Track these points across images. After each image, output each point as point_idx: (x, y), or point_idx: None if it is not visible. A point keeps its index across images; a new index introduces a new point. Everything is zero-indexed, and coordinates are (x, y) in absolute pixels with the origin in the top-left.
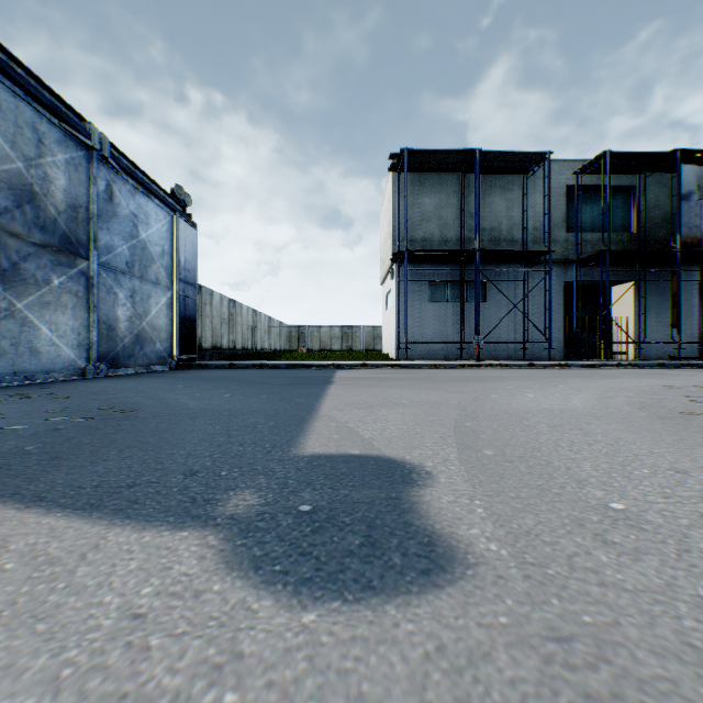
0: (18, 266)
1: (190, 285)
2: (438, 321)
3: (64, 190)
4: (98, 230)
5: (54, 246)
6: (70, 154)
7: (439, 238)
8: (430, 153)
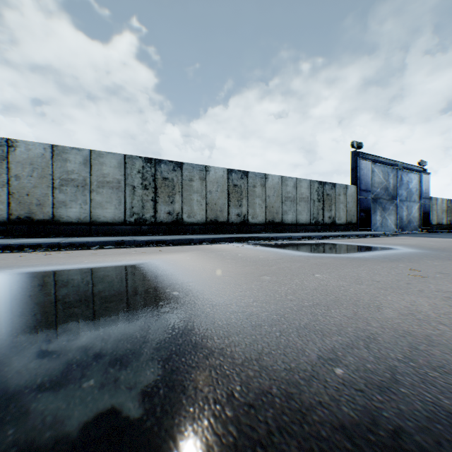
0: (384, 206)
1: (426, 199)
2: None
3: (391, 184)
4: (397, 190)
5: (389, 199)
6: (392, 173)
7: None
8: None
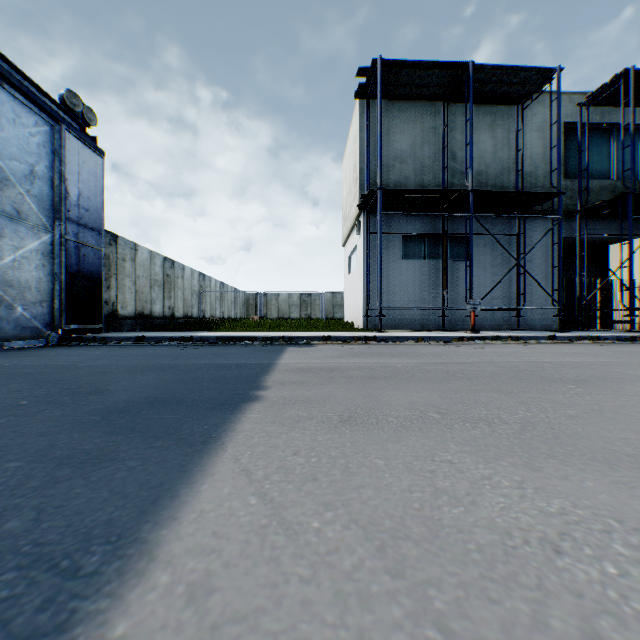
0: None
1: (90, 229)
2: (414, 283)
3: None
4: None
5: None
6: None
7: (416, 184)
8: (409, 67)
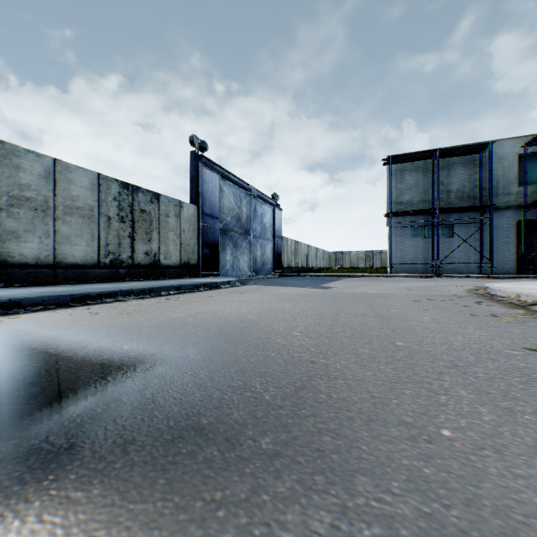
0: (237, 242)
1: (279, 238)
2: (418, 250)
3: (245, 213)
4: (252, 223)
5: (243, 233)
6: (246, 200)
7: (418, 200)
8: (406, 155)
